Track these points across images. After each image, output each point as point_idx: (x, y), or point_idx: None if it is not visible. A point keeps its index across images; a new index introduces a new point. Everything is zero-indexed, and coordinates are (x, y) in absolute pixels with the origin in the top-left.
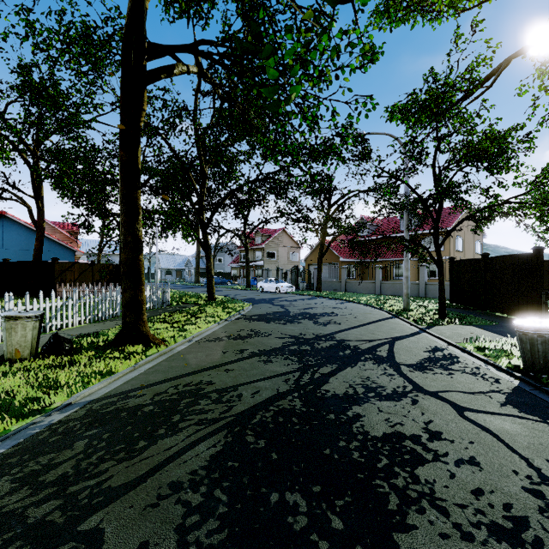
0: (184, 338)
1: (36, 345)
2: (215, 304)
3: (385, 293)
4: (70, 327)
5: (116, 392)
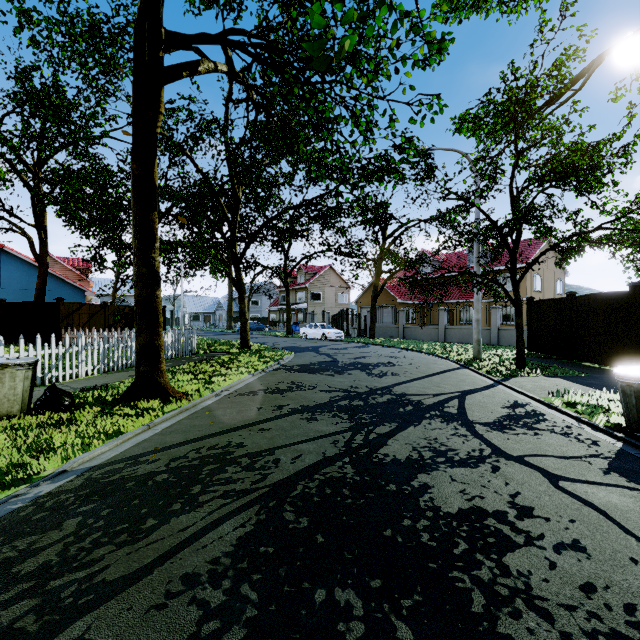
0: (211, 392)
1: (28, 399)
2: (250, 353)
3: (451, 341)
4: (75, 378)
5: (123, 457)
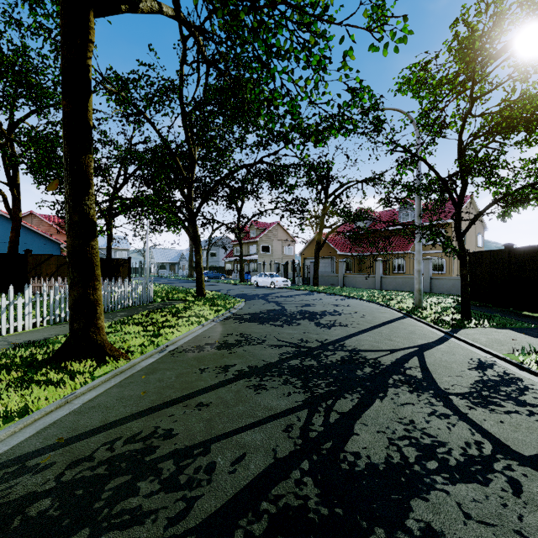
0: (156, 346)
1: None
2: (204, 301)
3: (386, 288)
4: (20, 331)
5: (9, 456)
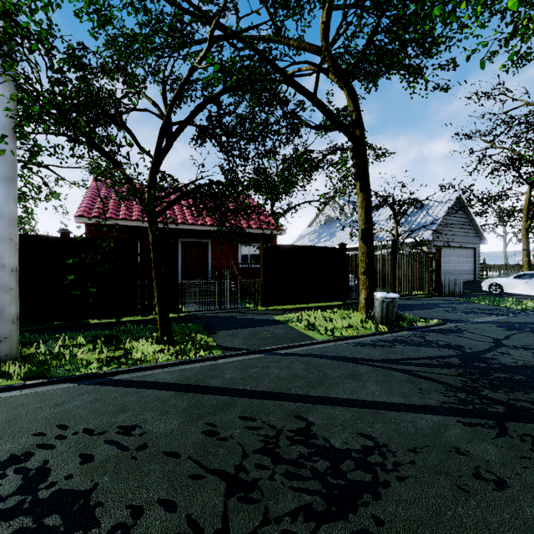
0: None
1: None
2: None
3: None
4: None
5: None
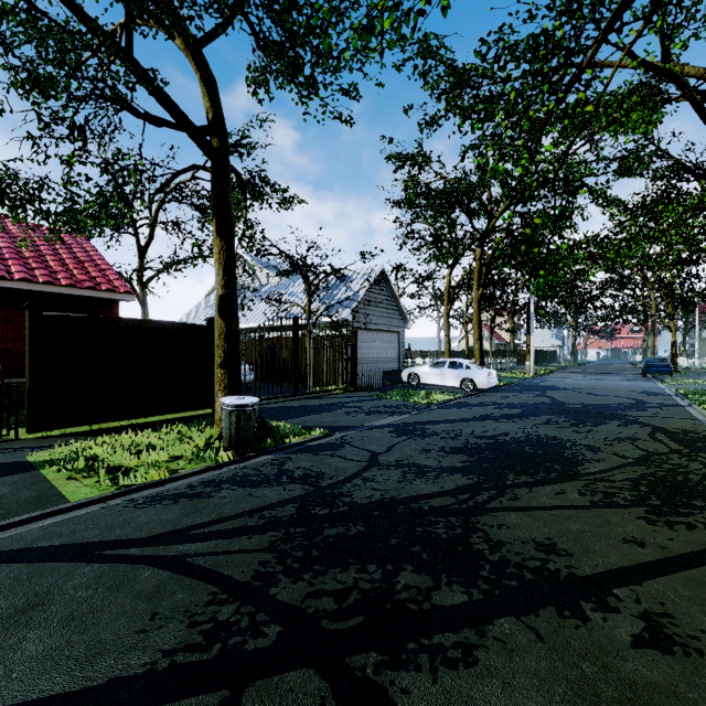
0: None
1: None
2: None
3: None
4: None
5: None
